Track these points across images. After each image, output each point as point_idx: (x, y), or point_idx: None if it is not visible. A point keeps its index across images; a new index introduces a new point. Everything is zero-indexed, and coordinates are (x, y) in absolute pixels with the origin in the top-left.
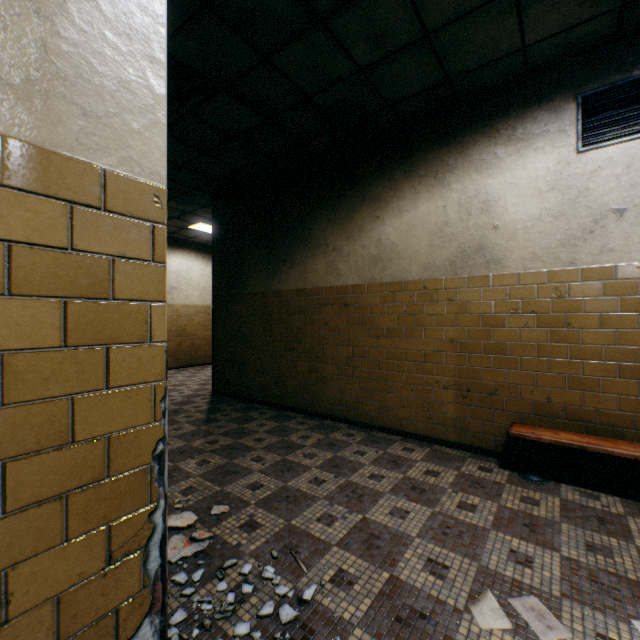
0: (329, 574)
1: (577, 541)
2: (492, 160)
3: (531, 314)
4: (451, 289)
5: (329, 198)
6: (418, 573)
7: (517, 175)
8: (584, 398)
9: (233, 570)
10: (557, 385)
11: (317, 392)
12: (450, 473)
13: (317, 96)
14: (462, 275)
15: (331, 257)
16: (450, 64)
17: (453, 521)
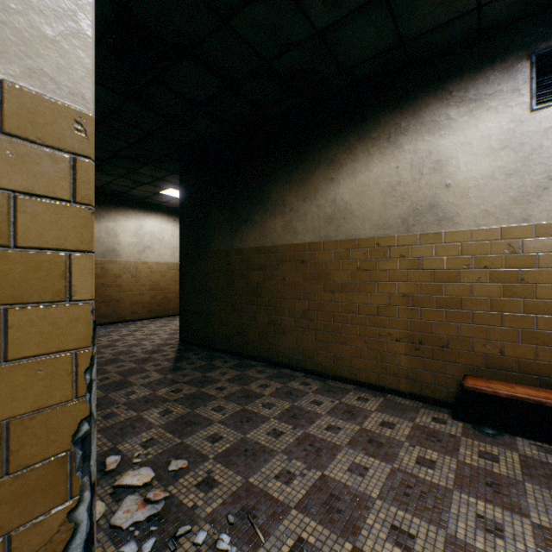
0: (288, 544)
1: (545, 504)
2: (444, 121)
3: (483, 269)
4: (403, 246)
5: (287, 162)
6: (382, 544)
7: (469, 135)
8: (538, 352)
9: (186, 538)
10: (510, 339)
11: (275, 342)
12: (405, 425)
13: (275, 61)
14: (414, 232)
15: (288, 217)
16: (405, 26)
17: (413, 479)
